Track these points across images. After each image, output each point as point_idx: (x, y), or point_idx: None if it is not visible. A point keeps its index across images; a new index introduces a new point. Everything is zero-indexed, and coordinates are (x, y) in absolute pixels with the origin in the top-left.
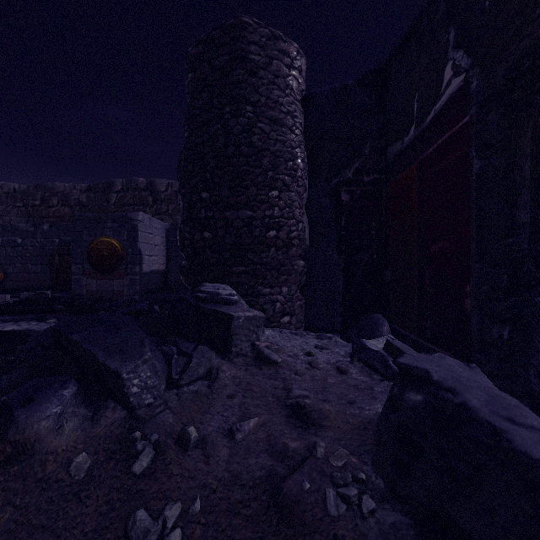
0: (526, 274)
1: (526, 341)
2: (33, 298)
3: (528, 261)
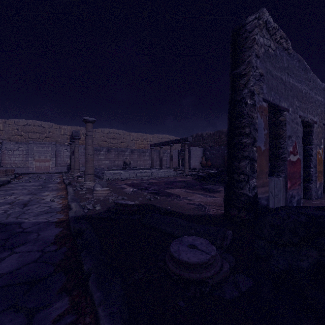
0: (324, 161)
1: (324, 172)
2: (222, 170)
3: (324, 159)
